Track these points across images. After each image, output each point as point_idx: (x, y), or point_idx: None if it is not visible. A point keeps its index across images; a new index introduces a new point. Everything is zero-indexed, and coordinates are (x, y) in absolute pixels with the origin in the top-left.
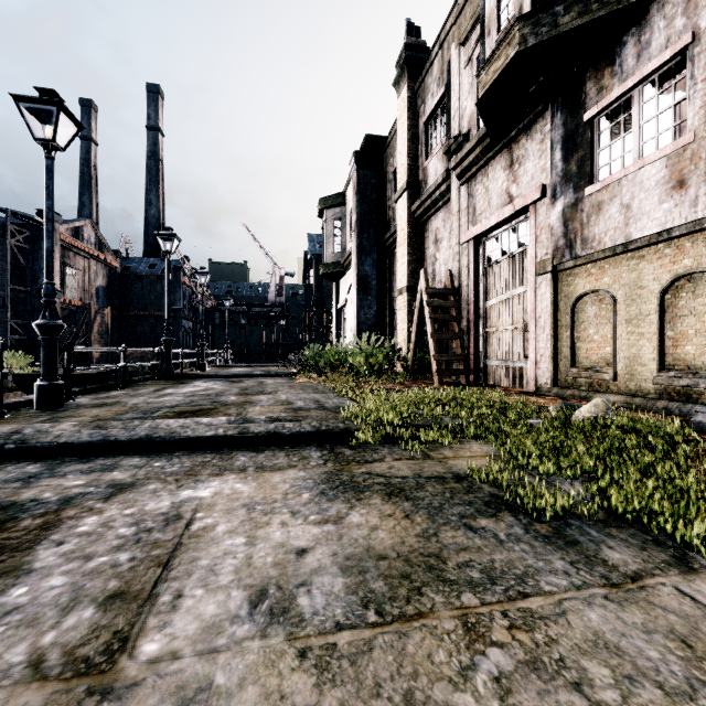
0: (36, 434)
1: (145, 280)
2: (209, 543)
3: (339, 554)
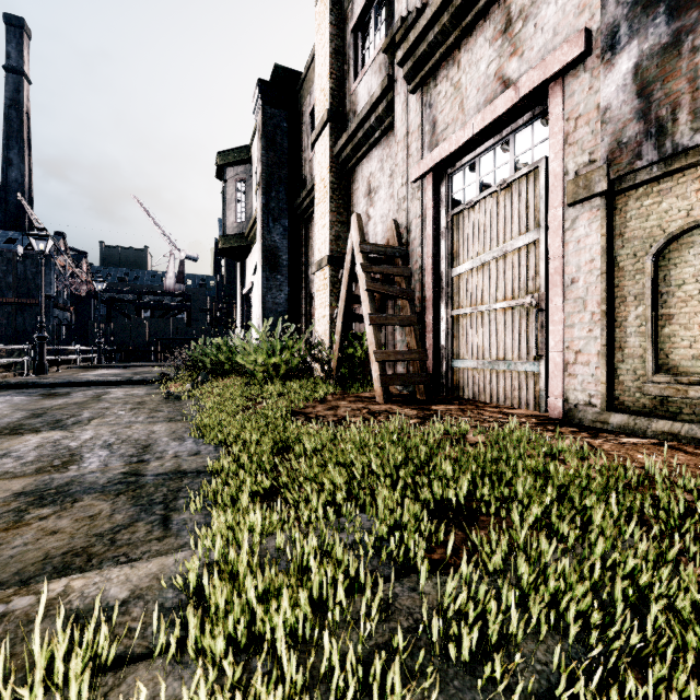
0: None
1: None
2: None
3: None
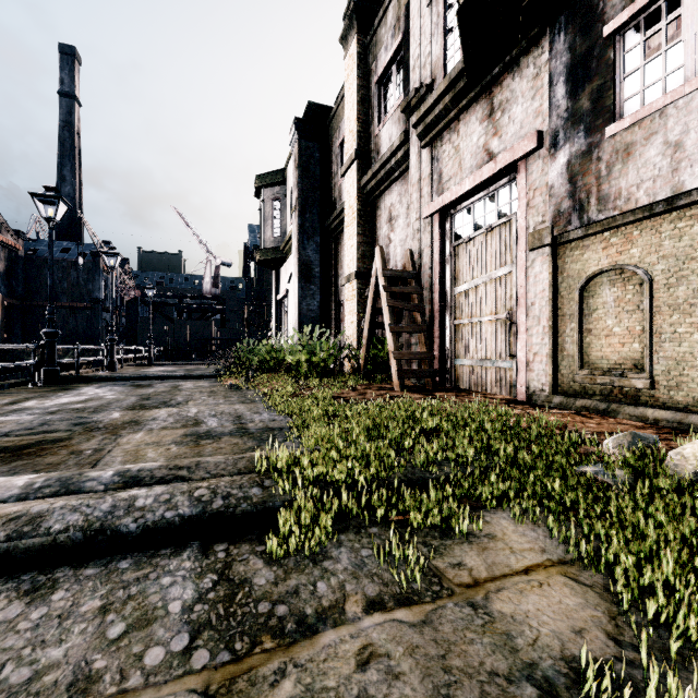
0: None
1: (55, 266)
2: None
3: None
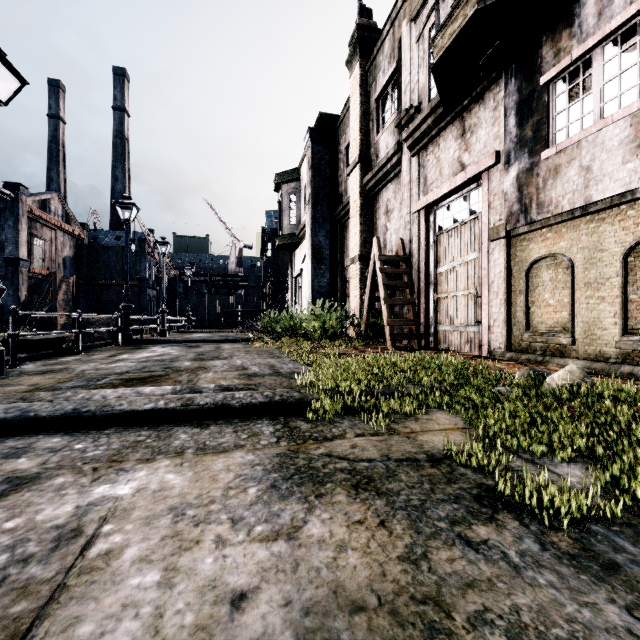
0: None
1: (111, 251)
2: (105, 584)
3: (293, 602)
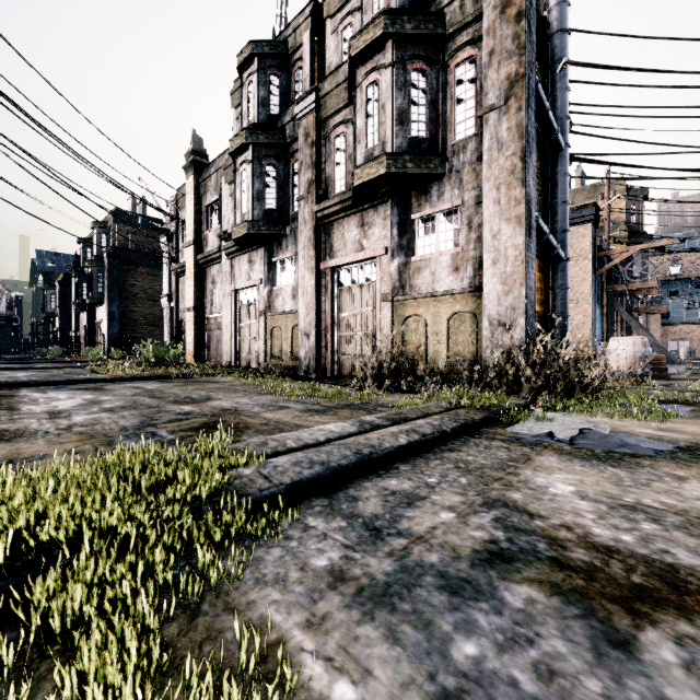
0: None
1: None
2: None
3: None
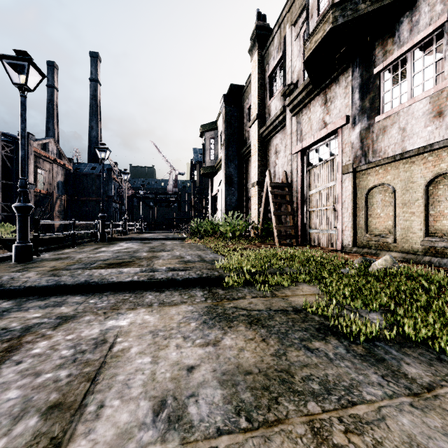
0: (10, 280)
1: (88, 177)
2: (125, 362)
3: (217, 370)
